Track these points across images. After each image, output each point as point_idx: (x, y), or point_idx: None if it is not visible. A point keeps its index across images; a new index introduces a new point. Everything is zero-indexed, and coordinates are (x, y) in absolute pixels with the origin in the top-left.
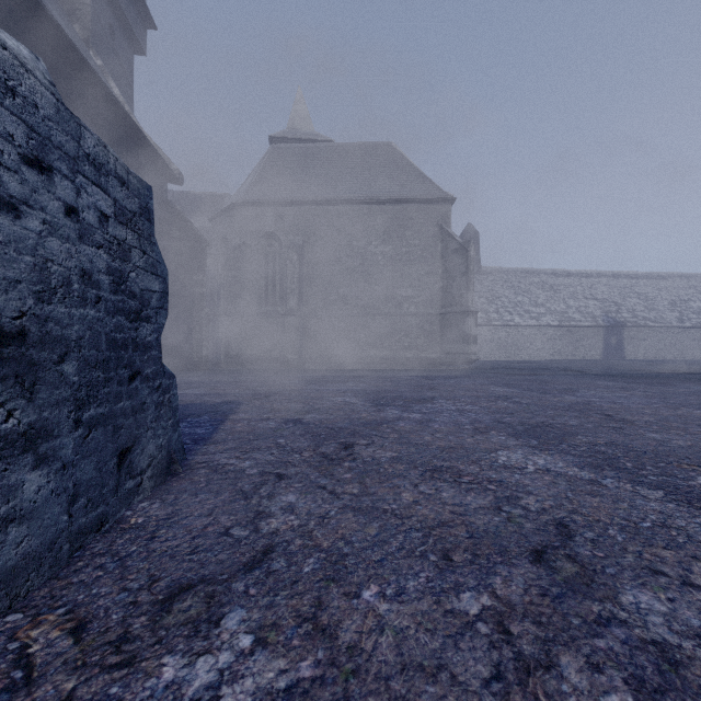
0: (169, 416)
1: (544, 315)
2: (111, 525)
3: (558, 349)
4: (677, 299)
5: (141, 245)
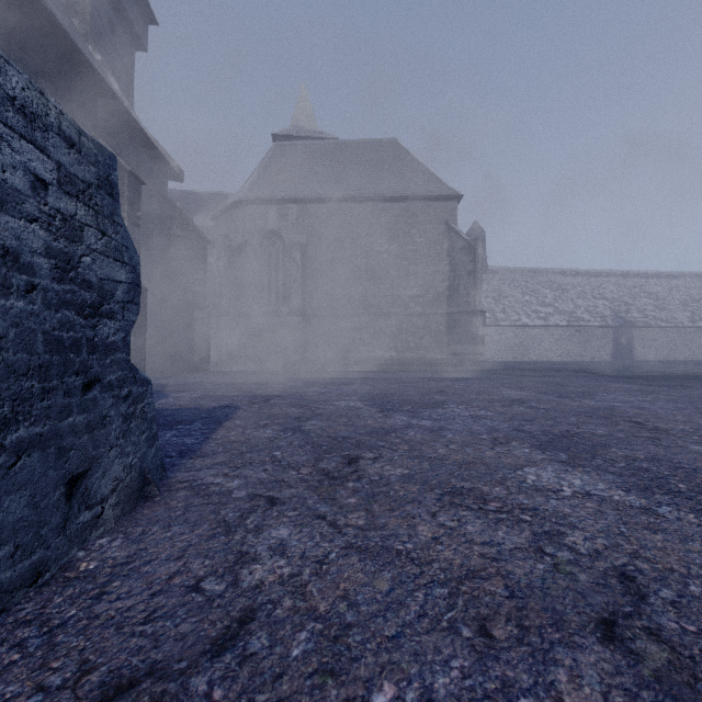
0: (142, 430)
1: (552, 315)
2: (53, 573)
3: (566, 350)
4: (688, 299)
5: (99, 224)
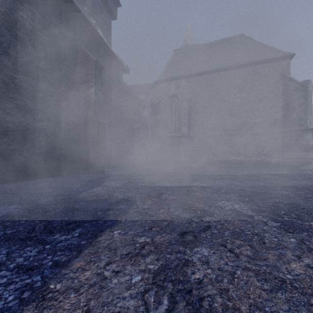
0: None
1: None
2: None
3: None
4: None
5: None
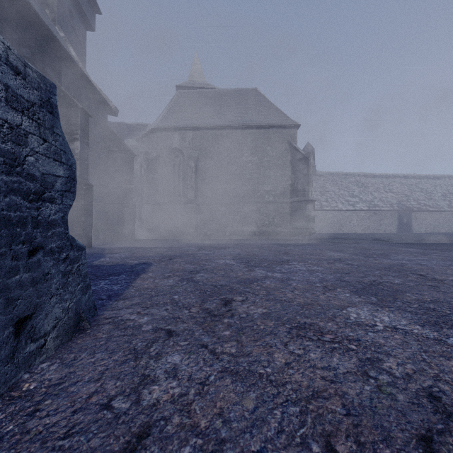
0: (77, 282)
1: (358, 203)
2: (2, 392)
3: (367, 226)
4: (447, 192)
5: (41, 133)
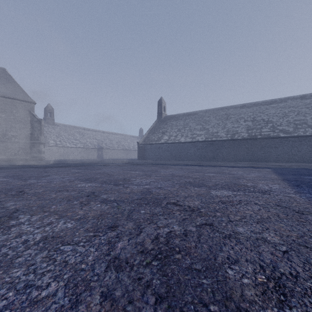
0: None
1: (78, 144)
2: None
3: (83, 155)
4: (118, 141)
5: None
